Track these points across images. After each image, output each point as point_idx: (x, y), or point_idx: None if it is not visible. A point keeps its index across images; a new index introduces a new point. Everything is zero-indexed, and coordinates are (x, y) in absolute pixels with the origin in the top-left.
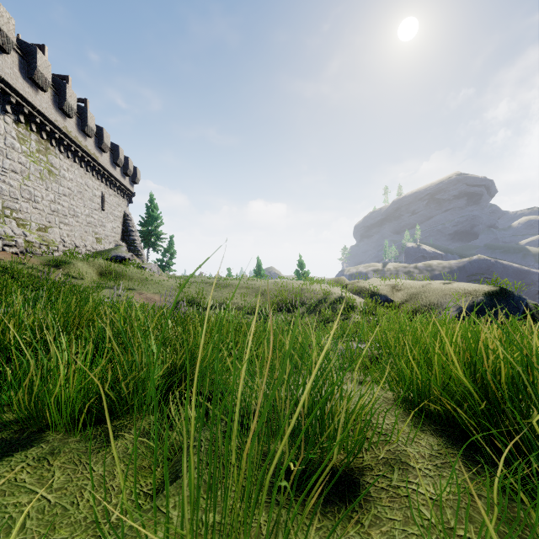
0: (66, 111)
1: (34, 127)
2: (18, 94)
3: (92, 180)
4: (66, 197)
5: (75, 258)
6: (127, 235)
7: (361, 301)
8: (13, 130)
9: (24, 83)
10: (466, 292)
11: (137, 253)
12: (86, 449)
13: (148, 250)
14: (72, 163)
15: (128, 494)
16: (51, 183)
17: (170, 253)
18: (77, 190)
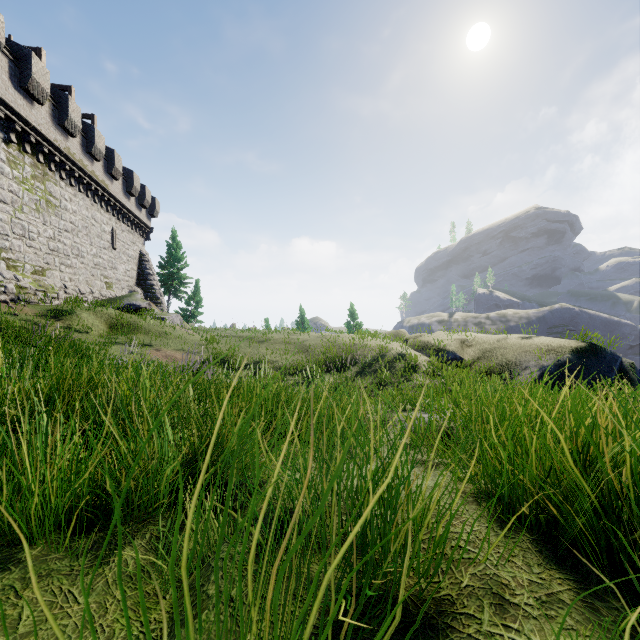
0: (68, 129)
1: (29, 148)
2: (9, 107)
3: (100, 213)
4: (69, 233)
5: (79, 308)
6: (144, 279)
7: (425, 360)
8: (1, 151)
9: (16, 94)
10: (549, 349)
11: (156, 300)
12: (70, 570)
13: (169, 297)
14: (76, 192)
15: (123, 639)
16: (50, 216)
17: (196, 300)
18: (82, 225)
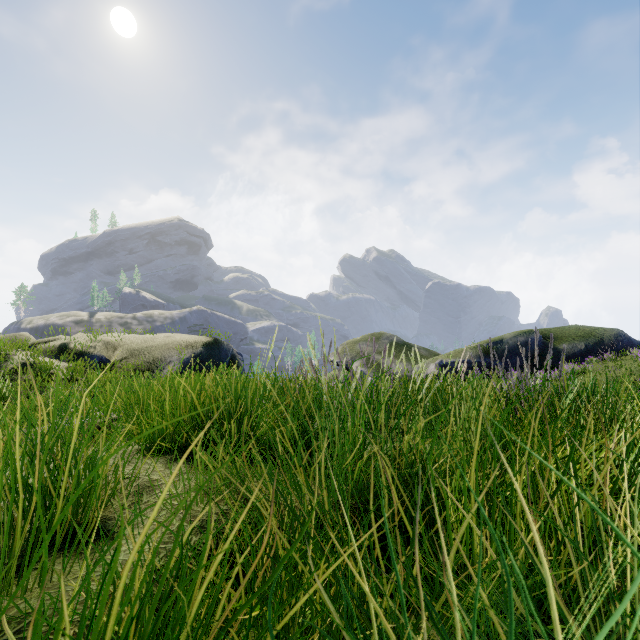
0: None
1: None
2: None
3: None
4: None
5: None
6: None
7: (63, 366)
8: None
9: None
10: (188, 344)
11: None
12: None
13: None
14: None
15: None
16: None
17: None
18: None
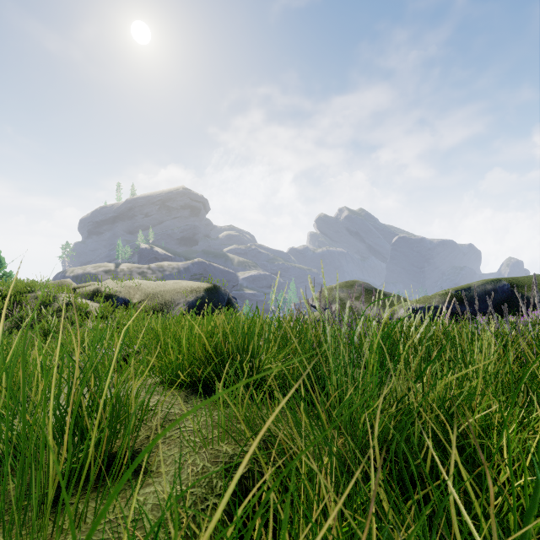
0: None
1: None
2: None
3: None
4: None
5: None
6: None
7: (96, 306)
8: None
9: None
10: (192, 289)
11: None
12: None
13: None
14: None
15: None
16: None
17: None
18: None
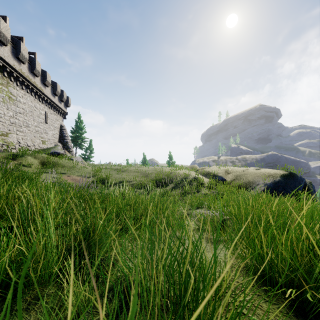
0: (20, 59)
1: None
2: None
3: (39, 104)
4: (21, 114)
5: (26, 154)
6: (62, 139)
7: (207, 180)
8: None
9: None
10: (269, 175)
11: (69, 150)
12: None
13: (76, 148)
14: (25, 93)
15: None
16: (11, 105)
17: (90, 150)
18: (29, 110)
